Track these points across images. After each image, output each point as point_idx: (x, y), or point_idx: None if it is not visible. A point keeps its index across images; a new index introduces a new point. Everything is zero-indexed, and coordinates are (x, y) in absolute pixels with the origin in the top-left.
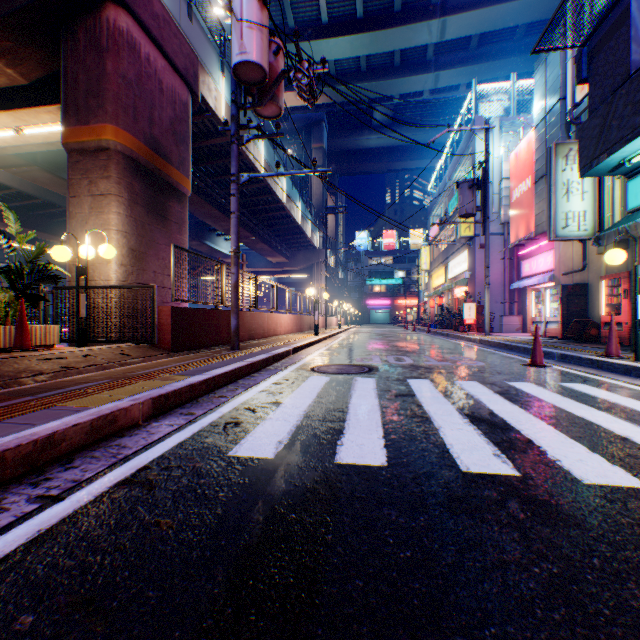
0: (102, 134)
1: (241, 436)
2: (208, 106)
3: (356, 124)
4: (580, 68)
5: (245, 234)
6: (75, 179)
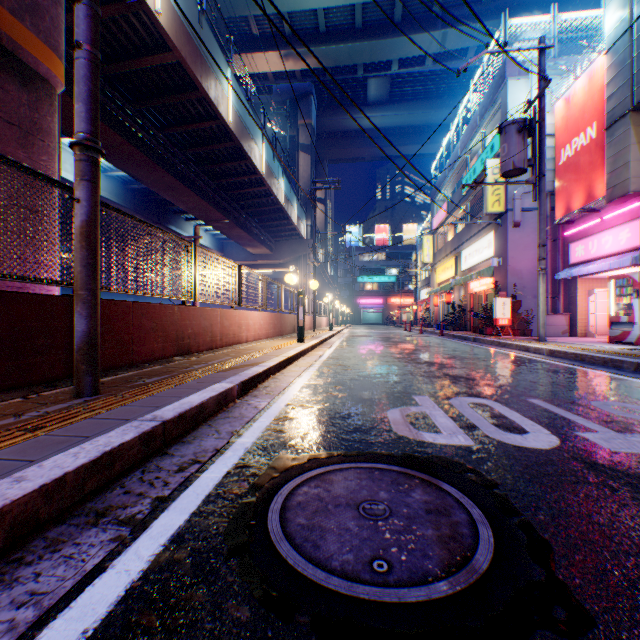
0: None
1: None
2: None
3: (348, 100)
4: None
5: (216, 215)
6: None
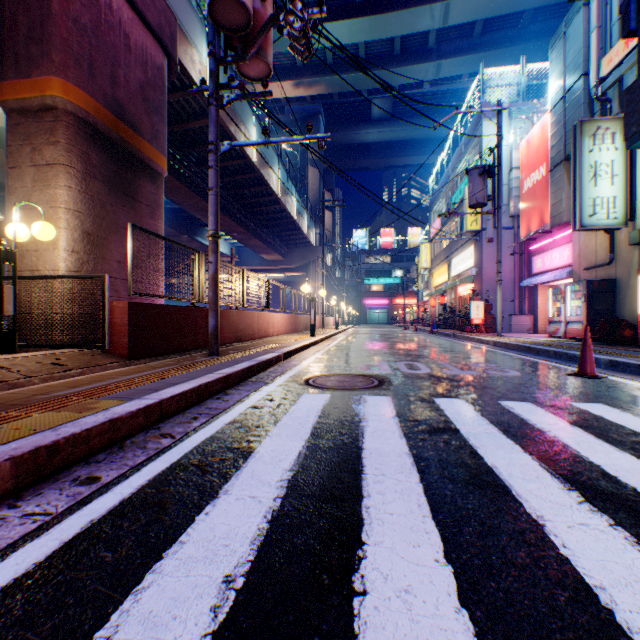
0: (46, 89)
1: (152, 557)
2: (191, 80)
3: (354, 118)
4: (627, 18)
5: (237, 229)
6: (15, 146)
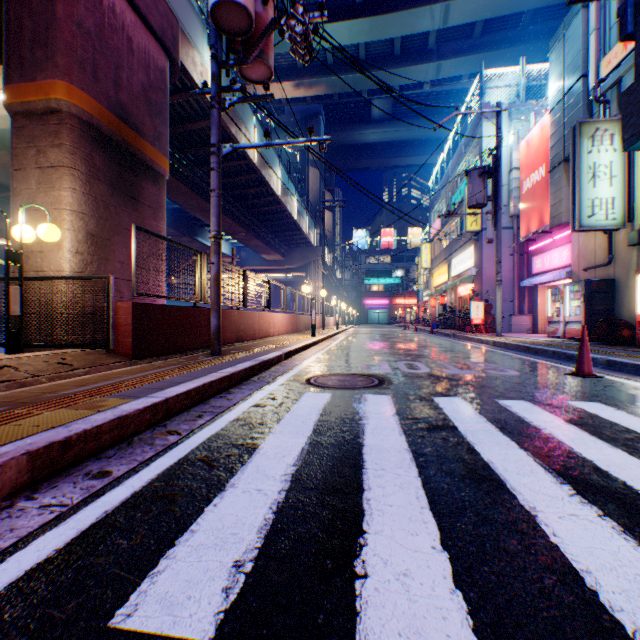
0: (51, 92)
1: (165, 544)
2: (193, 82)
3: (354, 118)
4: (625, 21)
5: (238, 229)
6: (20, 148)
